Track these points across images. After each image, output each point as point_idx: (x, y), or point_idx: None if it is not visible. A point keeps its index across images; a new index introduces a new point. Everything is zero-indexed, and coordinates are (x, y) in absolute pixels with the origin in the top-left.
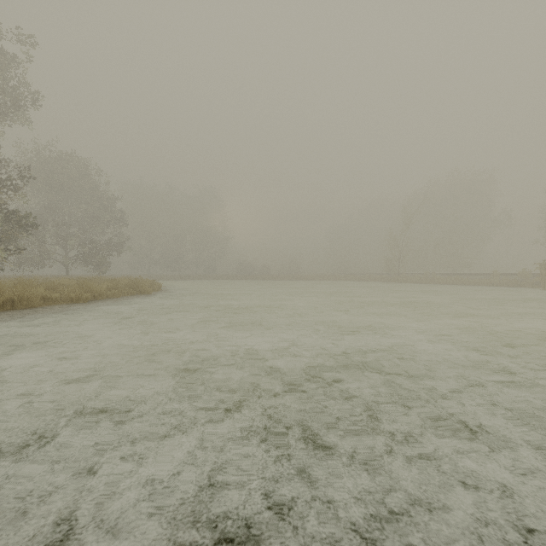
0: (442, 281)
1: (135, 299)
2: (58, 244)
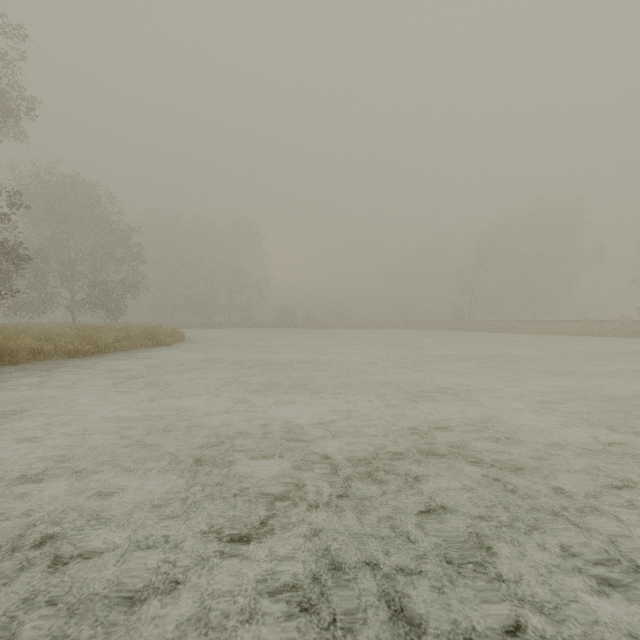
0: (522, 329)
1: (149, 353)
2: (62, 285)
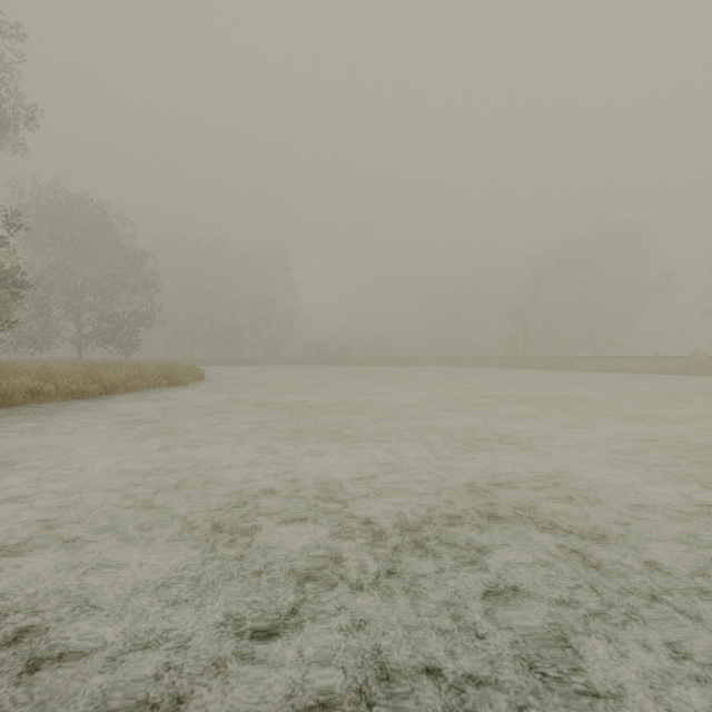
0: (583, 366)
1: (164, 393)
2: (67, 317)
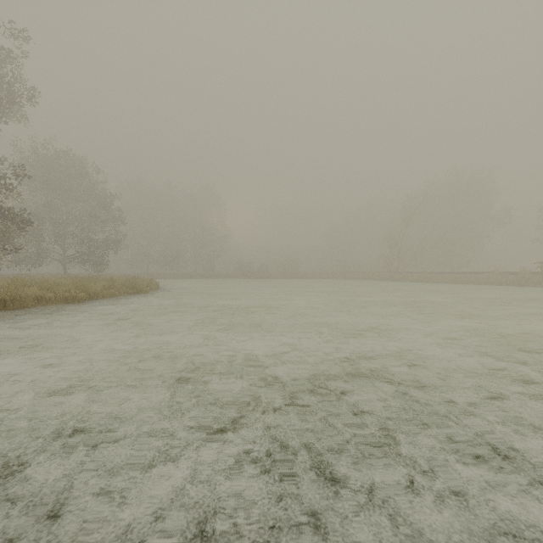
0: (441, 279)
1: (131, 299)
2: (56, 243)
